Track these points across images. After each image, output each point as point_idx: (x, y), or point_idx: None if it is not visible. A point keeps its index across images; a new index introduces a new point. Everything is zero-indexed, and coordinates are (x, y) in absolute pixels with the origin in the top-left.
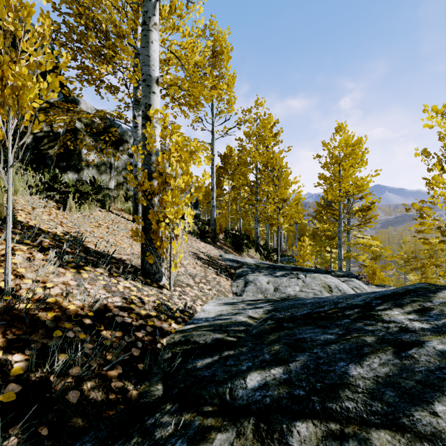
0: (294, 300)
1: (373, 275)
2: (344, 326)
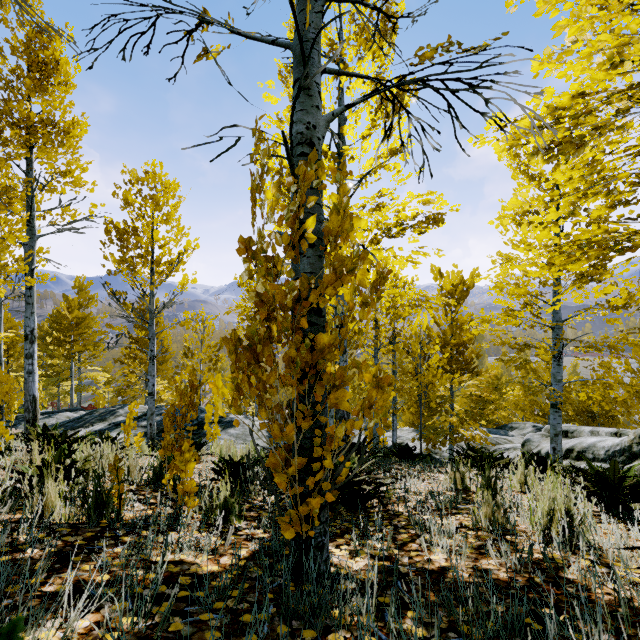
0: (60, 422)
1: (100, 403)
2: (76, 421)
